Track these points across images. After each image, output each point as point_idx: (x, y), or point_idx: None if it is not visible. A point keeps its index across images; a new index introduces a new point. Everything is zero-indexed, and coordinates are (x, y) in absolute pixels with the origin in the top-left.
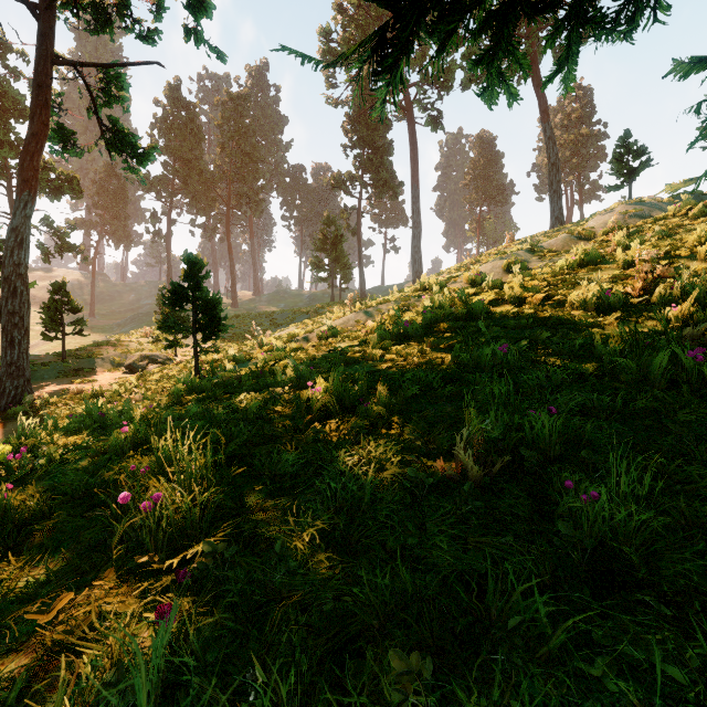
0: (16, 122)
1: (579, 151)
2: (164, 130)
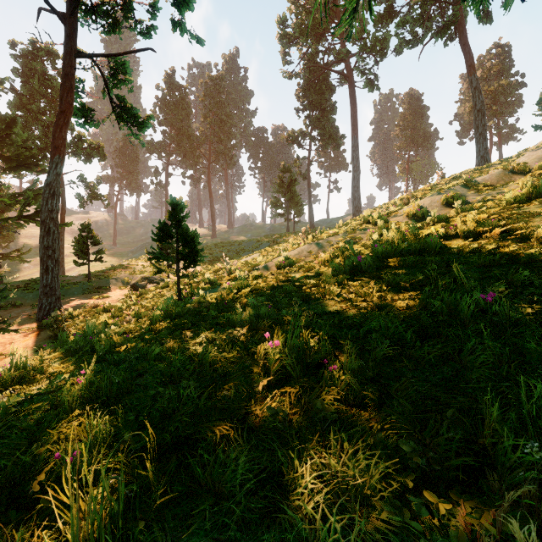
0: None
1: (498, 100)
2: (163, 108)
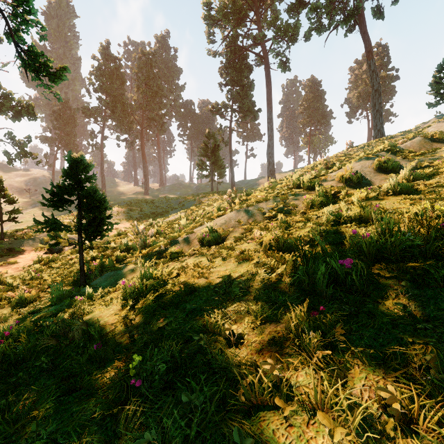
0: None
1: None
2: (98, 76)
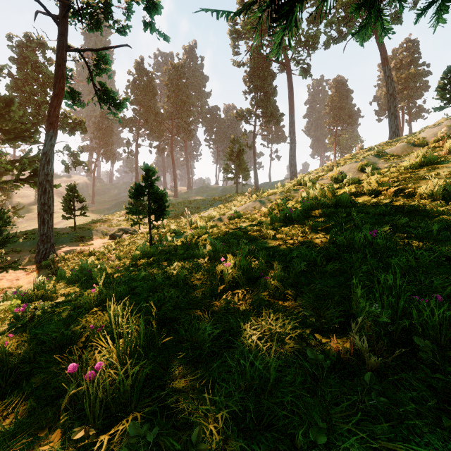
0: (50, 90)
1: (408, 85)
2: (133, 90)
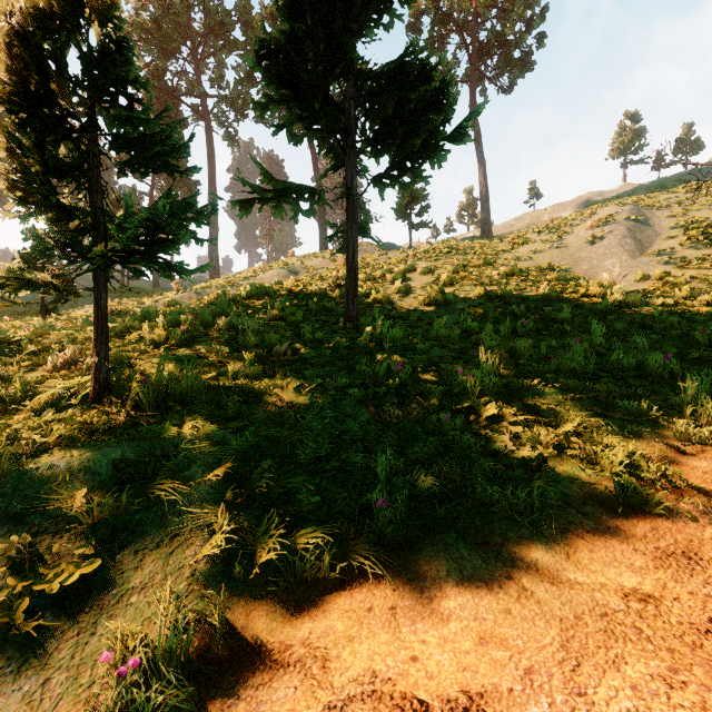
0: None
1: None
2: None
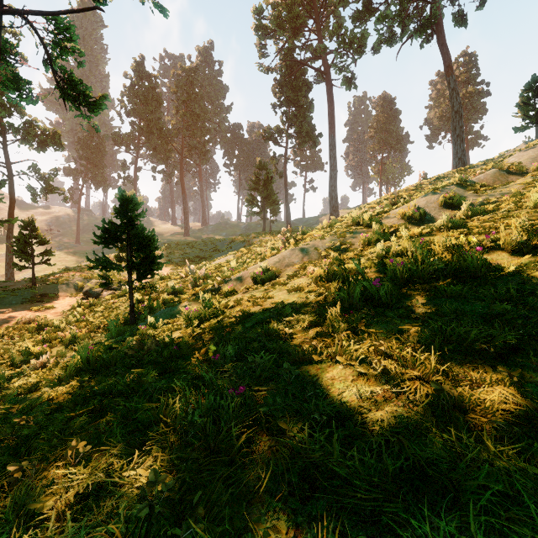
0: None
1: (465, 107)
2: (131, 97)
